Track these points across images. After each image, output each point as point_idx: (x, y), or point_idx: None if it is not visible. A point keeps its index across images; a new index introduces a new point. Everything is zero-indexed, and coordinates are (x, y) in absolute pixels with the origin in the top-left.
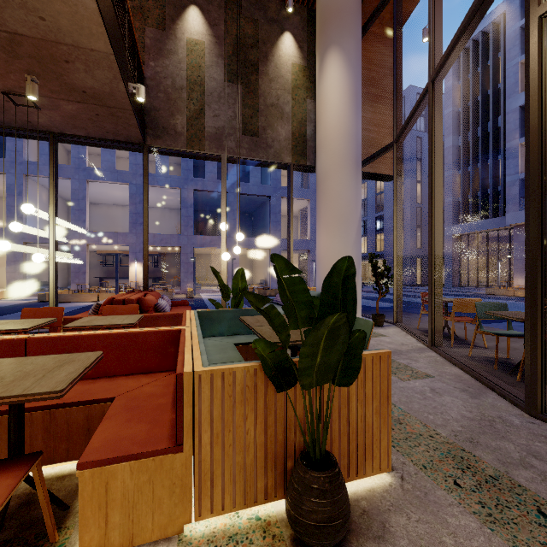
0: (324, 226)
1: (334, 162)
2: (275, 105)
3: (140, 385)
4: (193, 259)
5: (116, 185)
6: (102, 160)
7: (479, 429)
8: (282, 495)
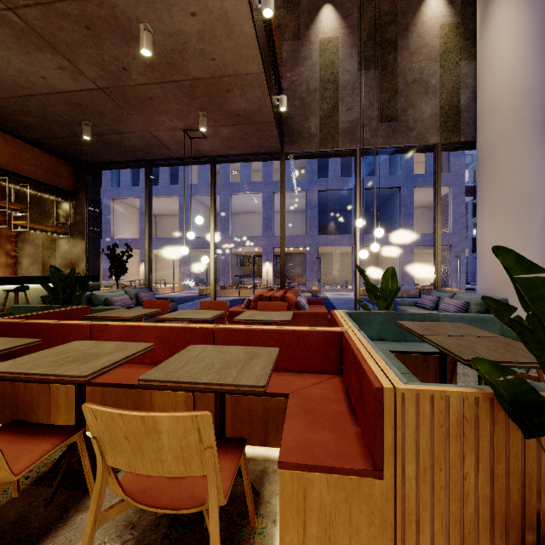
0: (489, 212)
1: (506, 130)
2: (418, 80)
3: (308, 385)
4: (318, 258)
5: (252, 195)
6: (241, 175)
7: None
8: None
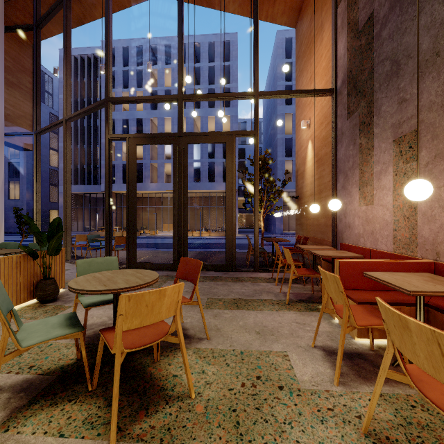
0: None
1: None
2: None
3: None
4: None
5: None
6: None
7: None
8: (30, 299)
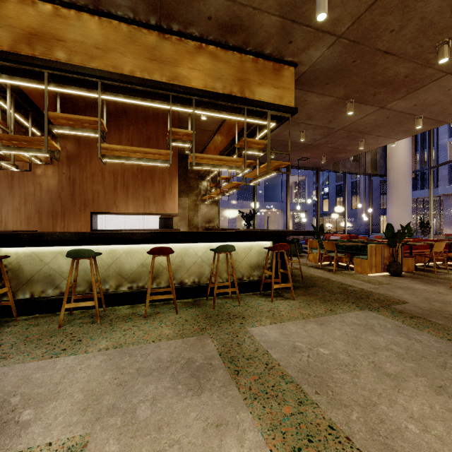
0: (396, 204)
1: (402, 177)
2: None
3: None
4: None
5: None
6: None
7: None
8: None
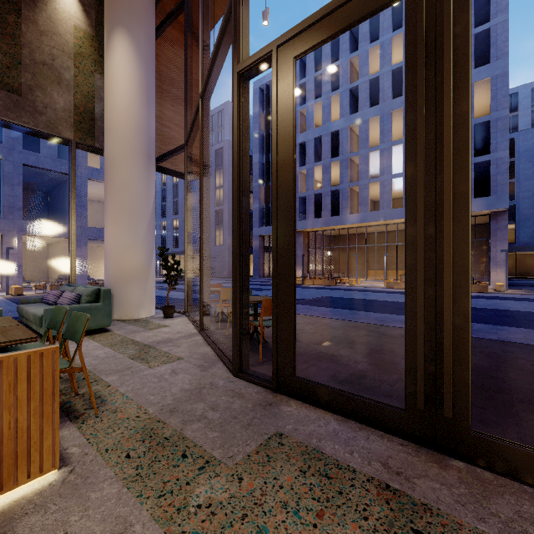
0: (111, 215)
1: (122, 150)
2: (49, 65)
3: None
4: None
5: None
6: None
7: (187, 398)
8: None
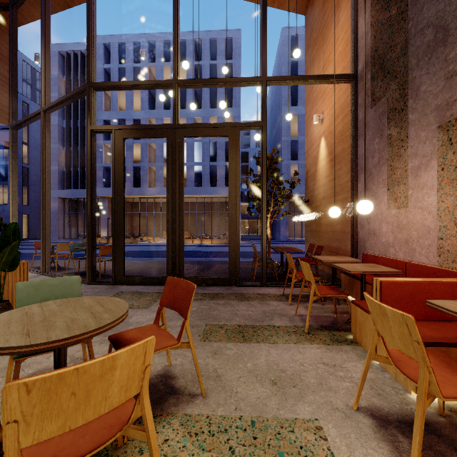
0: None
1: None
2: None
3: None
4: None
5: None
6: None
7: None
8: None
